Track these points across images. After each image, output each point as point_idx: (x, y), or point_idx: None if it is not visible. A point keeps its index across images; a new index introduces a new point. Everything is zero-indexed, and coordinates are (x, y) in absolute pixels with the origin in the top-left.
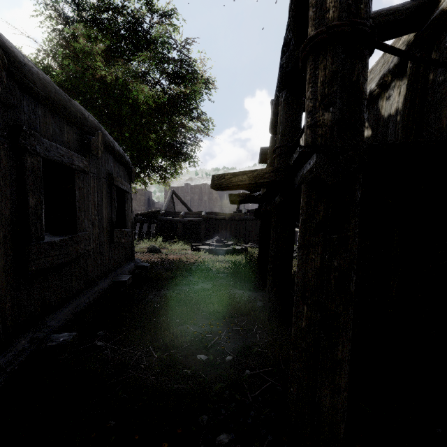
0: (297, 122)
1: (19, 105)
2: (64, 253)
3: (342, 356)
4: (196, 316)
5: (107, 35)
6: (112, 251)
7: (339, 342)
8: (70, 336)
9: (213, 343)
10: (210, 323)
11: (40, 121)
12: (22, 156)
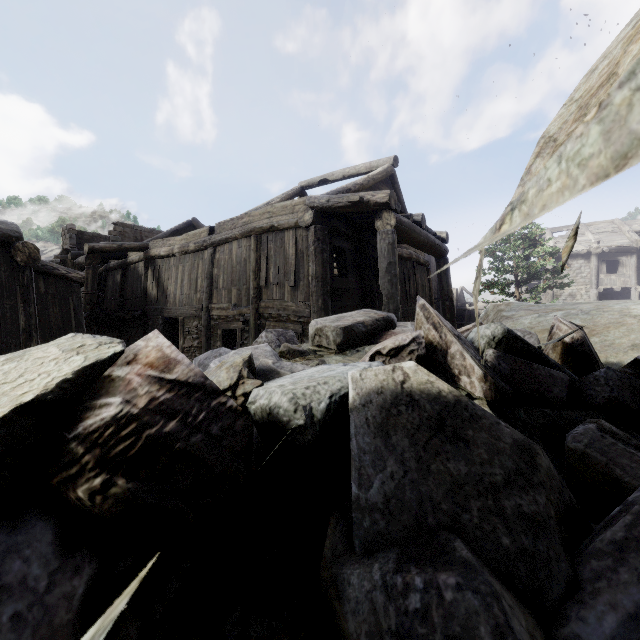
0: None
1: None
2: None
3: None
4: None
5: None
6: None
7: None
8: None
9: None
10: None
11: None
12: None
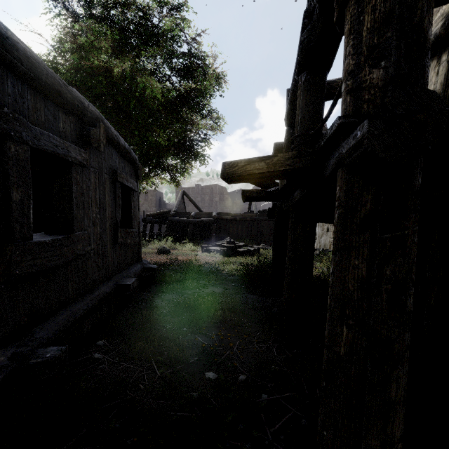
0: (318, 107)
1: (1, 85)
2: (57, 255)
3: (397, 397)
4: (205, 324)
5: (115, 31)
6: (117, 252)
7: (393, 378)
8: (59, 351)
9: (224, 359)
10: (221, 334)
11: (29, 106)
12: (5, 143)
